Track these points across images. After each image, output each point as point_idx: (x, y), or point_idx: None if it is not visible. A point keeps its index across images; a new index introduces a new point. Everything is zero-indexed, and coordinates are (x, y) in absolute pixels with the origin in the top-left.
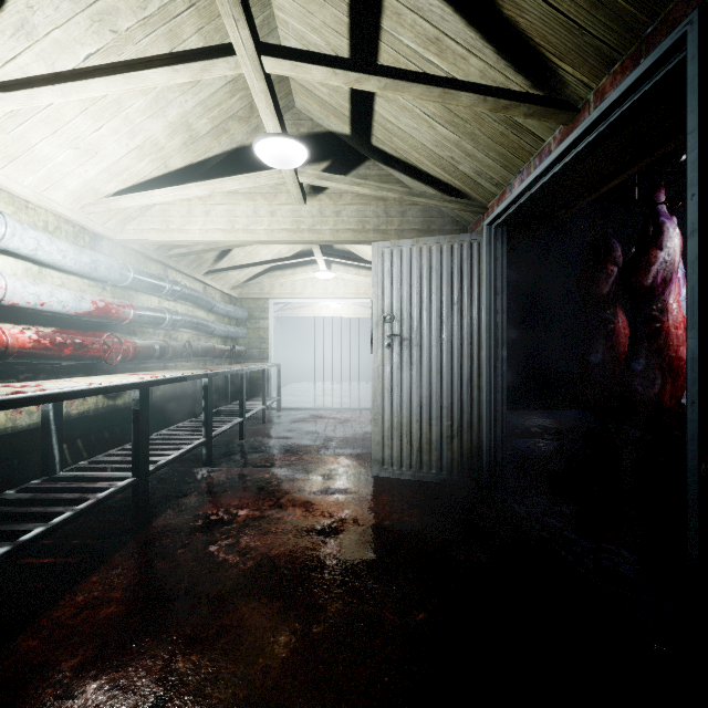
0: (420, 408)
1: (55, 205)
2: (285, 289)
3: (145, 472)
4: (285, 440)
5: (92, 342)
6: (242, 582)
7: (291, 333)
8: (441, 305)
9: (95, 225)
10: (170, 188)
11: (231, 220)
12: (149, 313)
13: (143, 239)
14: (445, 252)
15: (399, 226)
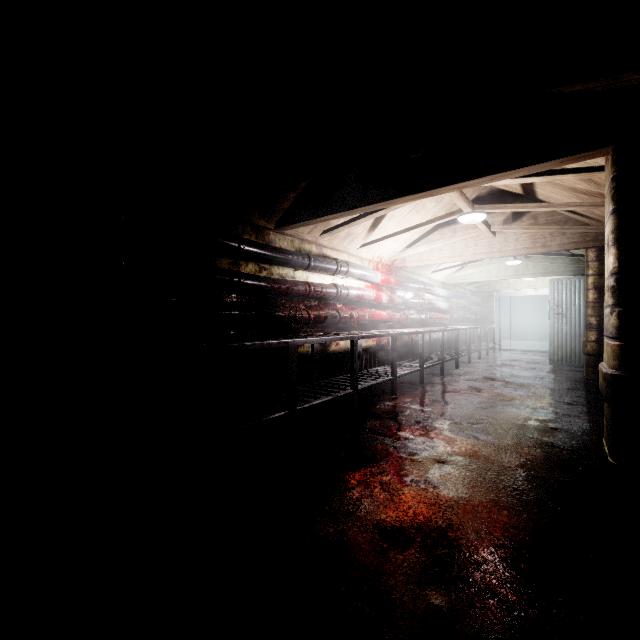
0: (570, 340)
1: (441, 279)
2: (503, 285)
3: (470, 352)
4: (508, 357)
5: (448, 317)
6: (506, 370)
7: (501, 305)
8: (580, 302)
9: (445, 281)
10: (472, 270)
11: (489, 273)
12: (456, 306)
13: (457, 282)
14: (581, 282)
15: (563, 270)
